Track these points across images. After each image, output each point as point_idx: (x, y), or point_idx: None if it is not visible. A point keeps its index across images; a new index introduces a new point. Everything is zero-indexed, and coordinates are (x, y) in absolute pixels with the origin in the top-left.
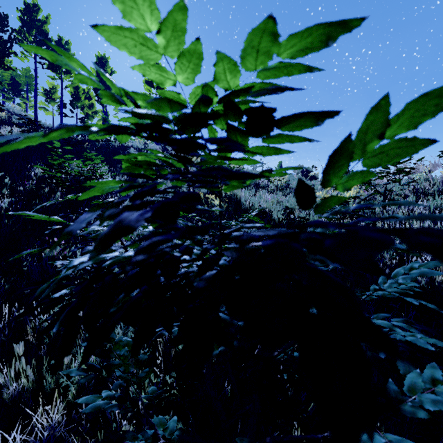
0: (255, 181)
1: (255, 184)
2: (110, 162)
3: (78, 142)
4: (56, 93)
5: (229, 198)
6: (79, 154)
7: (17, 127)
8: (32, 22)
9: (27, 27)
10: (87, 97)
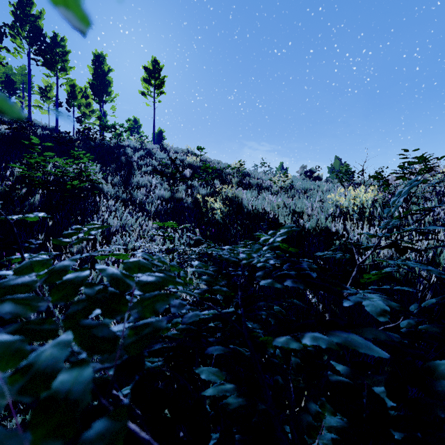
0: (257, 182)
1: (257, 185)
2: (103, 161)
3: (69, 141)
4: (52, 92)
5: (230, 200)
6: (70, 153)
7: (3, 123)
8: (25, 17)
9: (20, 22)
10: (84, 96)
